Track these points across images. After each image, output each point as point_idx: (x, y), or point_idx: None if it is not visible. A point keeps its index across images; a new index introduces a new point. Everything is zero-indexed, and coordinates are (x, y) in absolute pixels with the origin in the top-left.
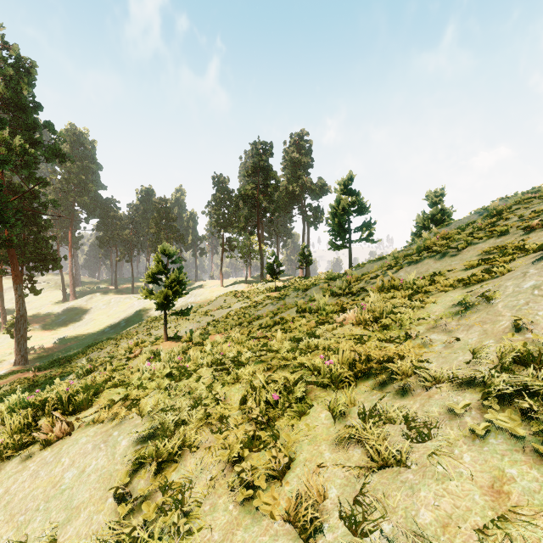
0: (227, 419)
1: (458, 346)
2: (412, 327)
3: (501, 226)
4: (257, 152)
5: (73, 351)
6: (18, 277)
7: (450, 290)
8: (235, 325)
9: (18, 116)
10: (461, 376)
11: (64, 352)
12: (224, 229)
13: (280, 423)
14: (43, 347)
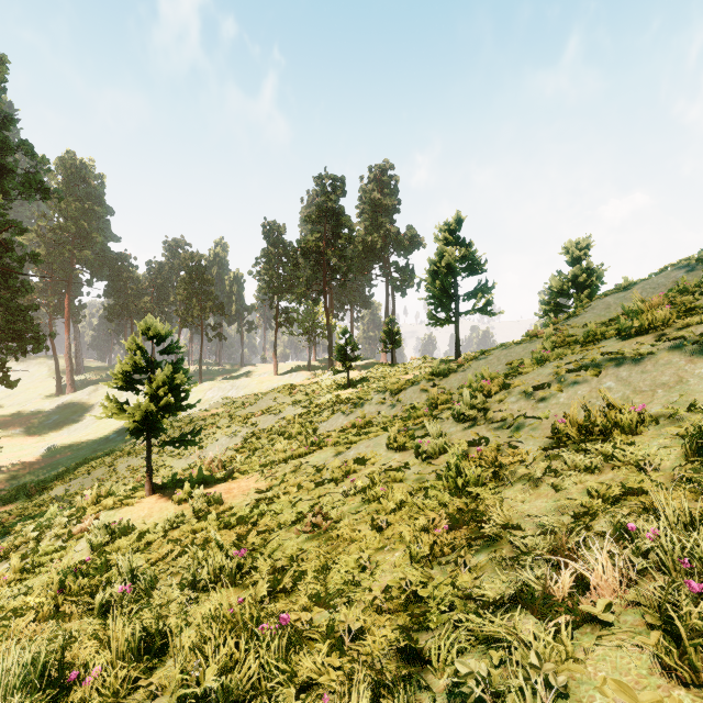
0: None
1: None
2: None
3: None
4: (323, 189)
5: (58, 470)
6: None
7: None
8: (278, 460)
9: None
10: None
11: (47, 470)
12: (278, 296)
13: None
14: (21, 461)
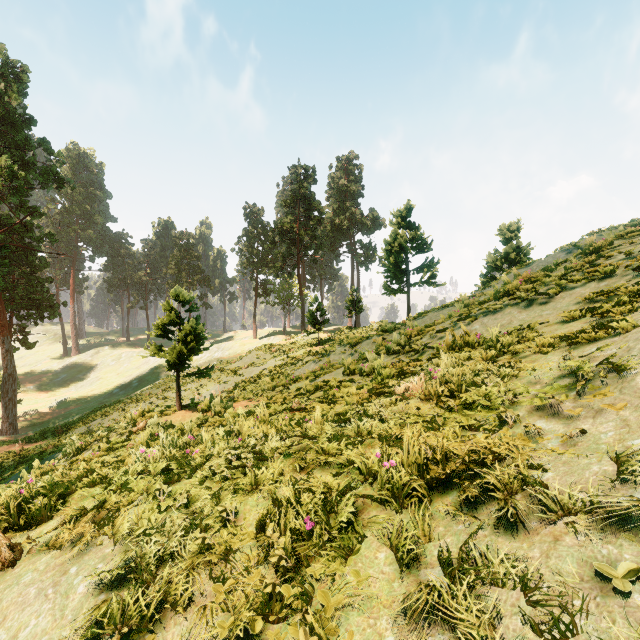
0: (237, 554)
1: (585, 445)
2: (508, 409)
3: (603, 266)
4: (297, 177)
5: (73, 418)
6: (5, 327)
7: (550, 351)
8: (267, 389)
9: (5, 132)
10: (604, 503)
11: (62, 418)
12: (258, 270)
13: (315, 570)
14: (38, 412)
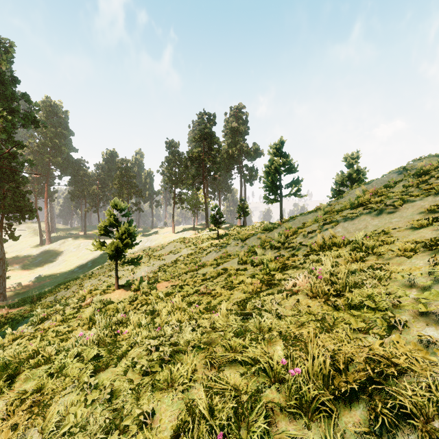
0: None
1: None
2: (396, 315)
3: (437, 185)
4: (203, 121)
5: (45, 289)
6: None
7: (412, 255)
8: (181, 273)
9: None
10: None
11: (38, 289)
12: (175, 185)
13: None
14: (21, 284)
